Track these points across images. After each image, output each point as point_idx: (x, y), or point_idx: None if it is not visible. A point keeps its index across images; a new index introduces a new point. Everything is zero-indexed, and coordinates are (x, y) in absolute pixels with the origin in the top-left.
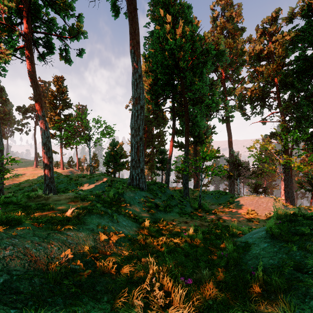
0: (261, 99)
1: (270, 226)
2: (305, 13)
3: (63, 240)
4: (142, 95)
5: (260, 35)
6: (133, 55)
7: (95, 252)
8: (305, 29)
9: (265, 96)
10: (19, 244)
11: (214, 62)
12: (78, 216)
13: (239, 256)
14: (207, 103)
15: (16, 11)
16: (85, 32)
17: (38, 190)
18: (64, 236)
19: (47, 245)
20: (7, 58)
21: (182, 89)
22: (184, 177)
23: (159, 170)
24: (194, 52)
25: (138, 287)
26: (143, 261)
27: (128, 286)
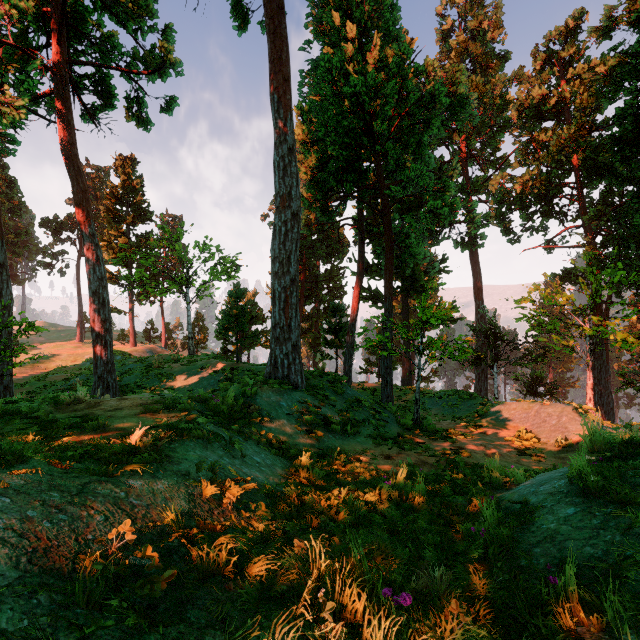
0: (545, 200)
1: (578, 468)
2: (639, 17)
3: (117, 499)
4: (295, 190)
5: (541, 67)
6: (277, 107)
7: (189, 526)
8: (638, 51)
9: (552, 194)
10: (11, 509)
11: (446, 122)
12: (155, 444)
13: (511, 534)
14: (431, 208)
15: (37, 21)
16: (179, 62)
17: (79, 388)
18: (121, 489)
19: (78, 511)
20: (16, 115)
21: (379, 178)
22: (382, 362)
23: (331, 348)
24: (405, 101)
25: (286, 610)
26: (297, 547)
27: (262, 608)
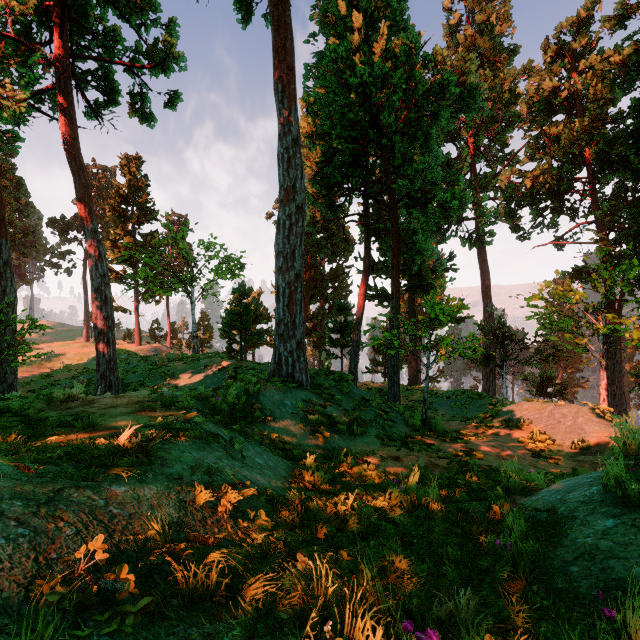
0: (555, 195)
1: (615, 474)
2: None
3: (94, 508)
4: (299, 183)
5: (552, 60)
6: (281, 97)
7: (177, 538)
8: None
9: (563, 189)
10: None
11: (455, 114)
12: (147, 445)
13: (543, 550)
14: (440, 201)
15: (40, 16)
16: (182, 56)
17: (76, 385)
18: (100, 496)
19: (44, 524)
20: (17, 109)
21: (386, 172)
22: (389, 361)
23: (336, 347)
24: (413, 92)
25: None
26: (300, 563)
27: None
